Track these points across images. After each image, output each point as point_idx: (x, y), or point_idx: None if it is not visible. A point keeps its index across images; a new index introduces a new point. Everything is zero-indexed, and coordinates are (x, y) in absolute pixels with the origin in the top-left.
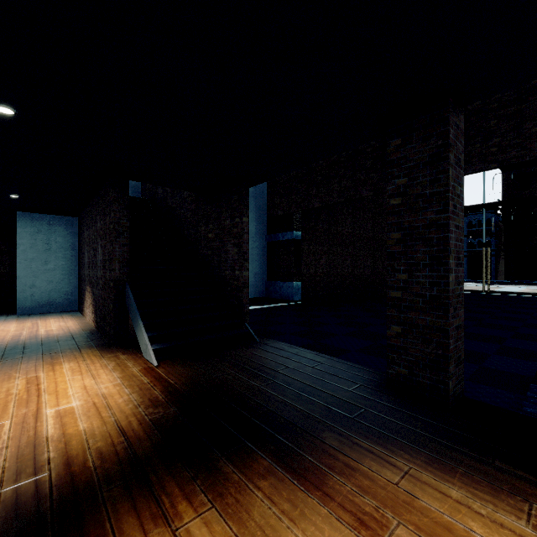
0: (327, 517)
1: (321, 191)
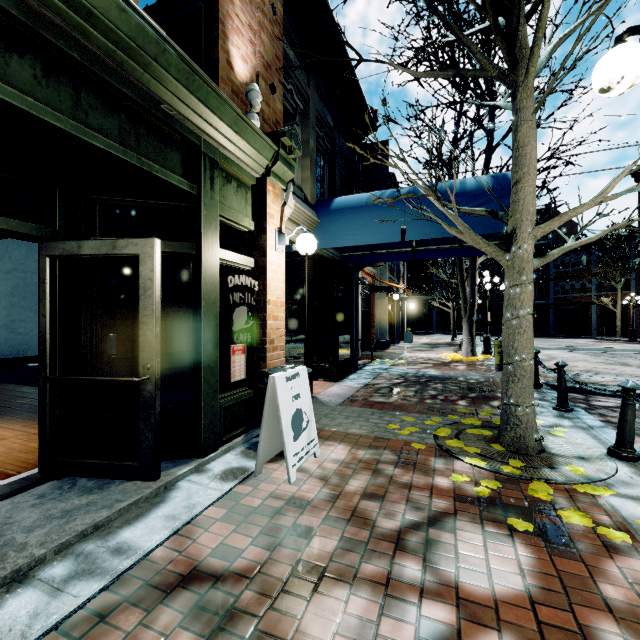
0: None
1: None
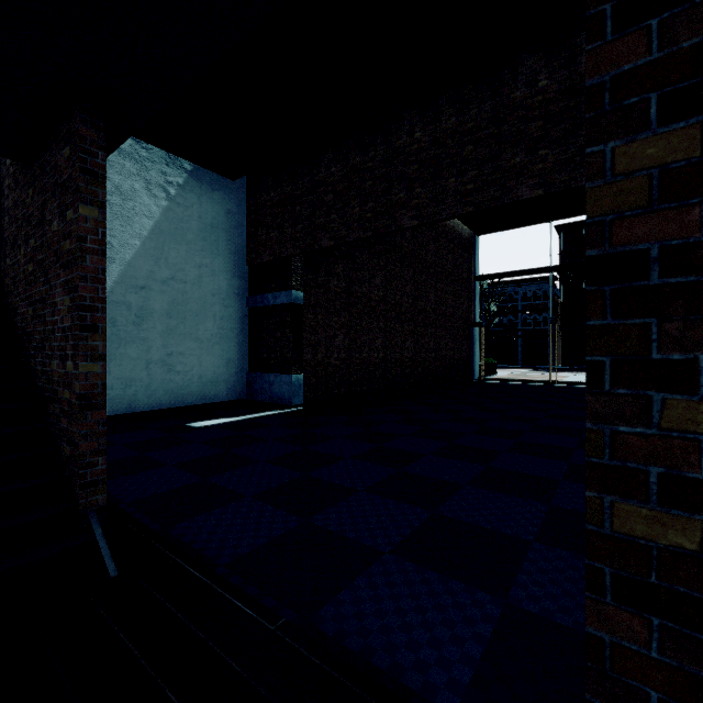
0: None
1: (334, 220)
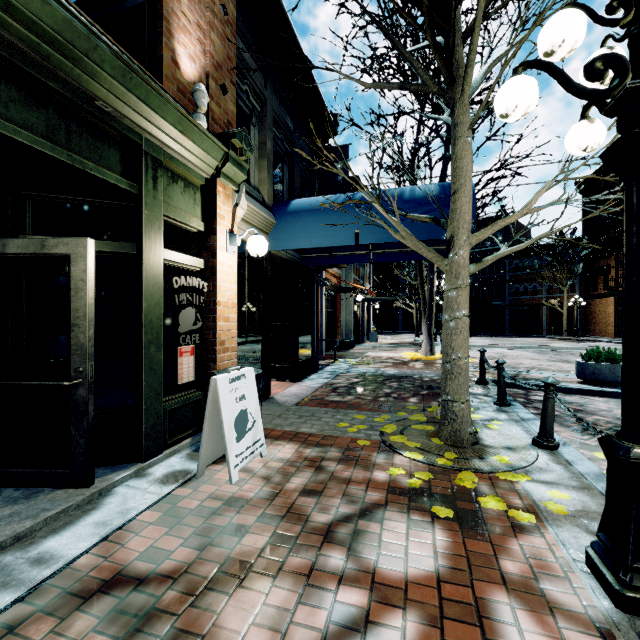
0: None
1: None
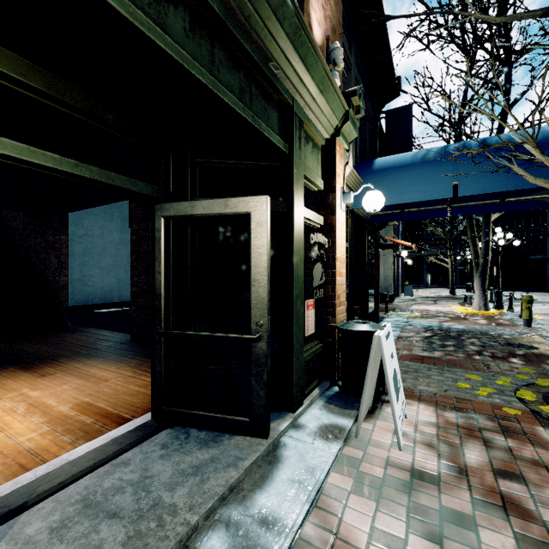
0: (28, 376)
1: None
